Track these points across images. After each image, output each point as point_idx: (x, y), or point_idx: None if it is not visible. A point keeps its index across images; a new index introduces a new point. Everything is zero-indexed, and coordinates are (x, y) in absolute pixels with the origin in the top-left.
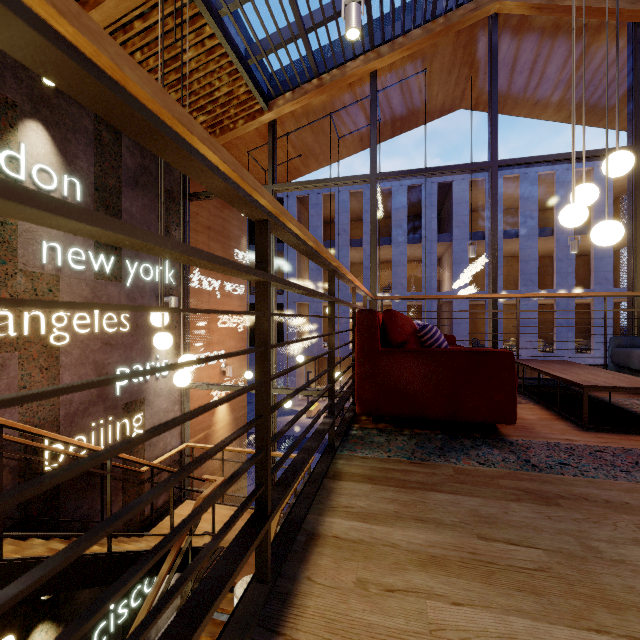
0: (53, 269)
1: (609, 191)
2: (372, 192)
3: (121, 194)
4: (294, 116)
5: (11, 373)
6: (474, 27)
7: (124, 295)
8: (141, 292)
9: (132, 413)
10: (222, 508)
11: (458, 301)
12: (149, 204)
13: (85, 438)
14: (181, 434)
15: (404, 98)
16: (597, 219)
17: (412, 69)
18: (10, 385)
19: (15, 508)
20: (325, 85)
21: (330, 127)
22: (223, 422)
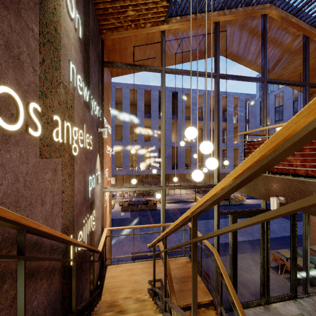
0: (71, 88)
1: (232, 106)
2: (218, 82)
3: (89, 45)
4: (168, 33)
5: (58, 178)
6: (251, 18)
7: (89, 122)
8: (93, 122)
9: (91, 210)
10: (136, 264)
11: (180, 147)
12: (95, 60)
13: (81, 233)
14: (101, 223)
15: (210, 42)
16: (229, 116)
17: (223, 28)
18: (57, 190)
19: (59, 308)
20: (198, 20)
21: (182, 45)
22: (108, 213)
